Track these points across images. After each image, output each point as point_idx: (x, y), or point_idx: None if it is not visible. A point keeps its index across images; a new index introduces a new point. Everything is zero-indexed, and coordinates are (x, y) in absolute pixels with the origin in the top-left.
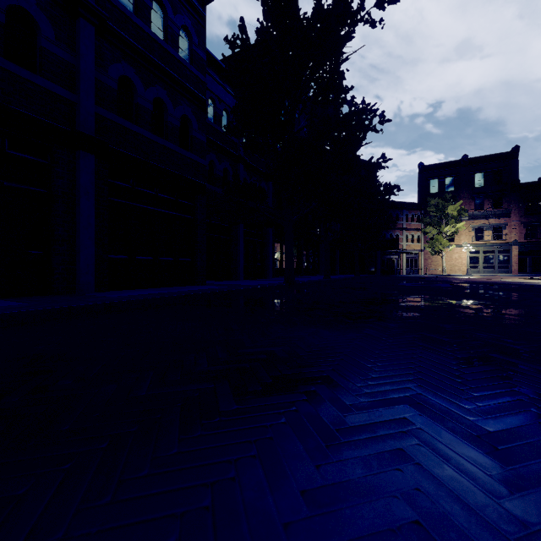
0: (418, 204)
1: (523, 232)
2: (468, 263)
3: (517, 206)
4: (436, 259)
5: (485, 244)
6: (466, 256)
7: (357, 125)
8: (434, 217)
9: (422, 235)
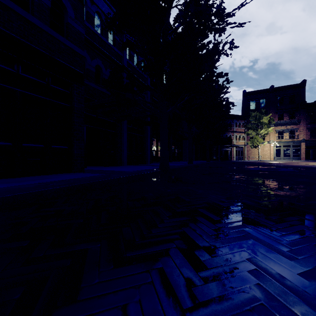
0: (242, 116)
1: (308, 134)
2: (275, 153)
3: (304, 118)
4: (254, 151)
5: (284, 141)
6: (272, 149)
7: (214, 49)
8: (254, 124)
9: (245, 135)
